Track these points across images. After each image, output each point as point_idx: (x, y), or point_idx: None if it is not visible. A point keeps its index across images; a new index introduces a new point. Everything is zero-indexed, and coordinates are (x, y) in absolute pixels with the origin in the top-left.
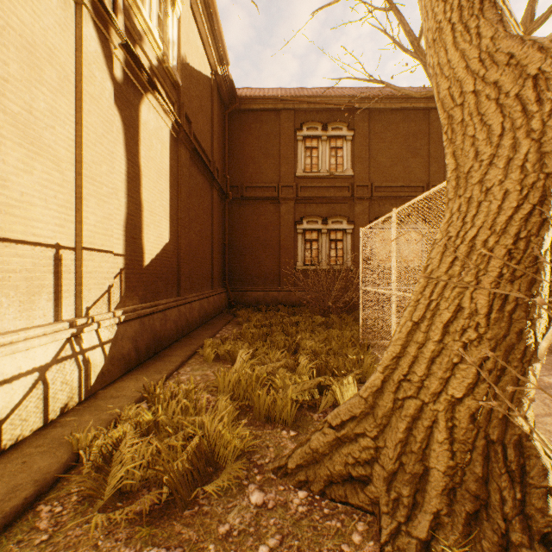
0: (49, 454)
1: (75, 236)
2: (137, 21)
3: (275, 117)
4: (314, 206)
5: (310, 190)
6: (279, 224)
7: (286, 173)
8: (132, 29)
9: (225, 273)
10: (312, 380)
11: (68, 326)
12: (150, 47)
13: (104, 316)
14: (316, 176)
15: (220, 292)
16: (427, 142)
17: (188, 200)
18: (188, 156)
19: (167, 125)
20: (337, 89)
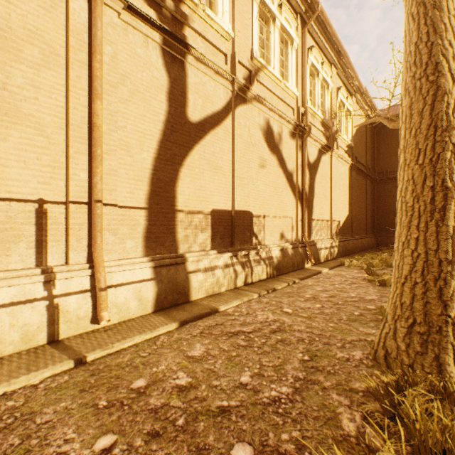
0: (336, 262)
1: (329, 217)
2: (340, 139)
3: None
4: None
5: None
6: None
7: None
8: (339, 146)
9: (373, 226)
10: None
11: (330, 240)
12: (343, 143)
13: (335, 239)
14: None
15: (370, 236)
16: None
17: (355, 193)
18: (355, 173)
19: (348, 167)
20: None
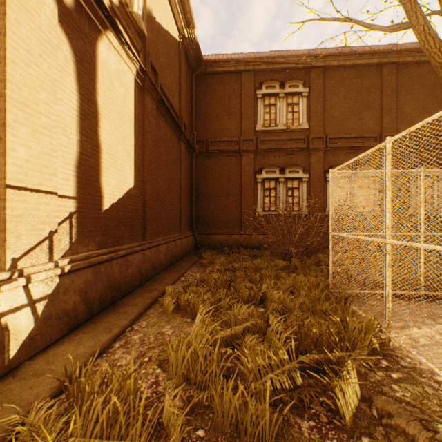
0: None
1: None
2: None
3: (237, 78)
4: (272, 157)
5: (268, 143)
6: (240, 174)
7: (247, 128)
8: None
9: (192, 218)
10: (295, 364)
11: None
12: None
13: (41, 267)
14: (274, 130)
15: (187, 235)
16: (379, 95)
17: (154, 148)
18: (154, 106)
19: (131, 71)
20: (293, 51)
